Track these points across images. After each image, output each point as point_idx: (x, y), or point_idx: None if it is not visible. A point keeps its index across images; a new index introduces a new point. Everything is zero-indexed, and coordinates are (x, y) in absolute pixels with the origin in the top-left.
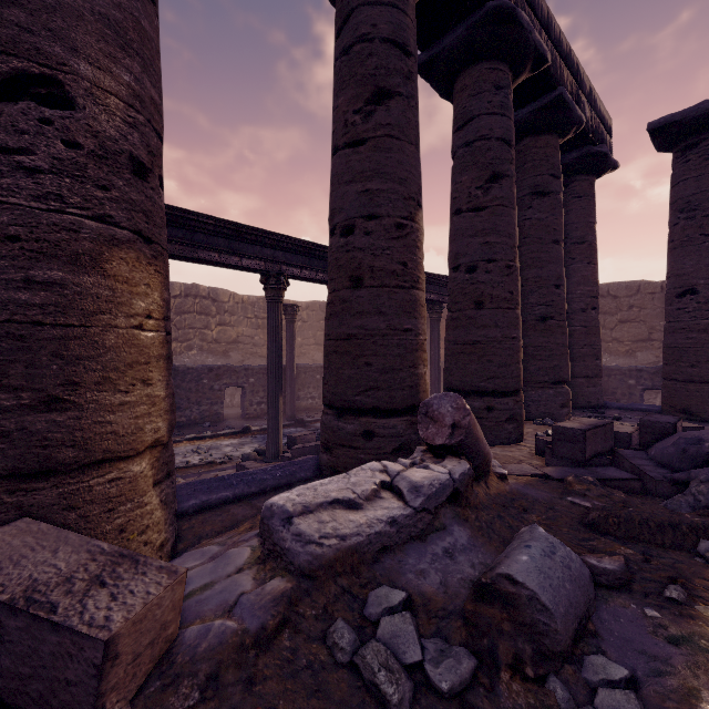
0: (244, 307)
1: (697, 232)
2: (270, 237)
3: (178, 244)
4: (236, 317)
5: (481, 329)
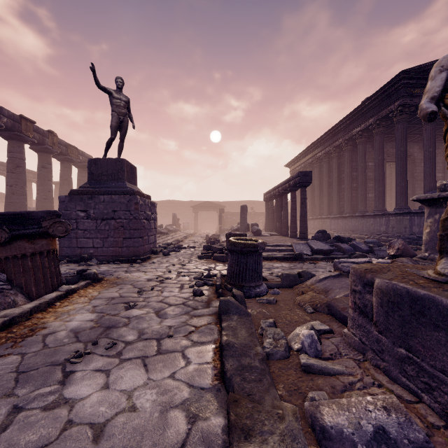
0: None
1: (56, 198)
2: None
3: None
4: None
5: None
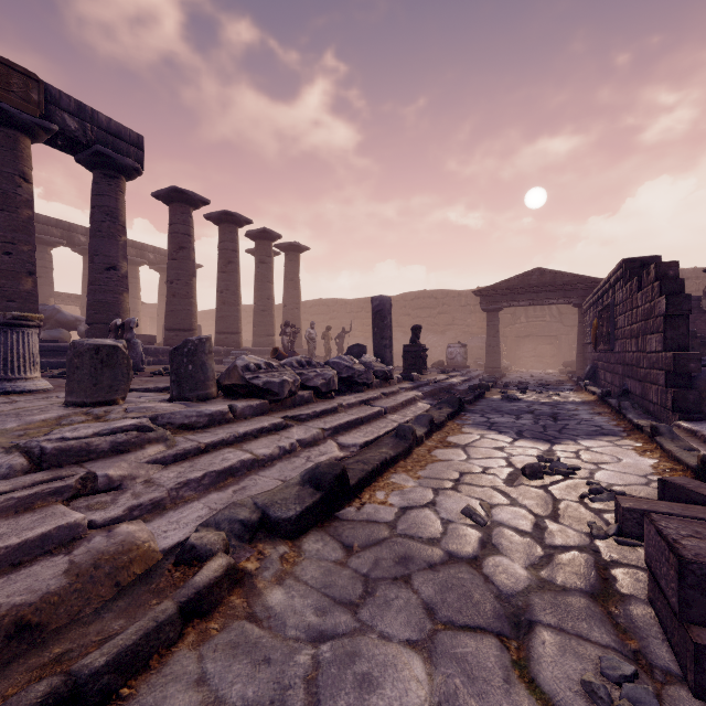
0: None
1: None
2: None
3: None
4: None
5: None
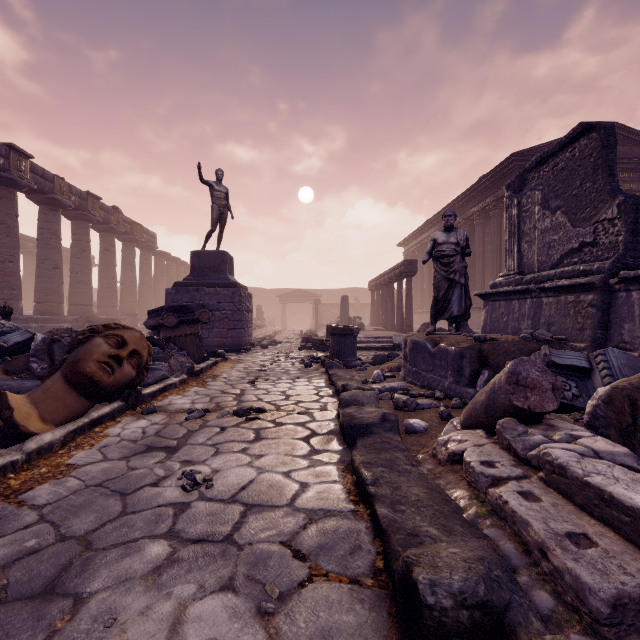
0: None
1: None
2: None
3: None
4: None
5: None
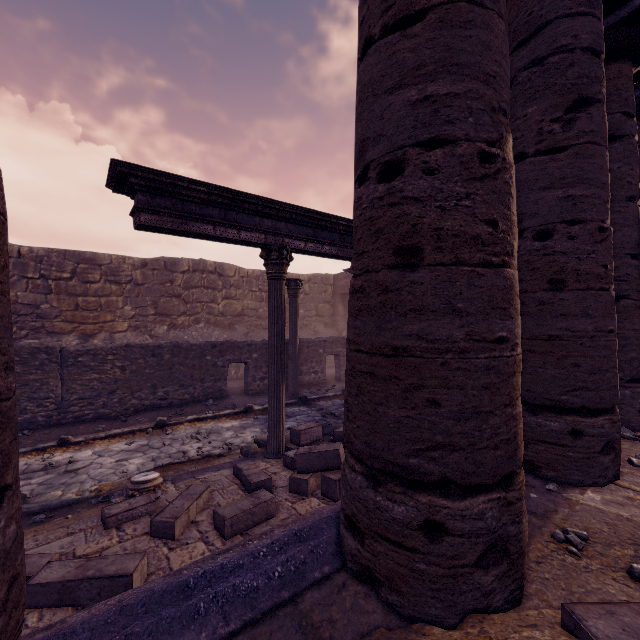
0: (249, 281)
1: None
2: (271, 206)
3: (167, 215)
4: (241, 290)
5: (561, 319)
